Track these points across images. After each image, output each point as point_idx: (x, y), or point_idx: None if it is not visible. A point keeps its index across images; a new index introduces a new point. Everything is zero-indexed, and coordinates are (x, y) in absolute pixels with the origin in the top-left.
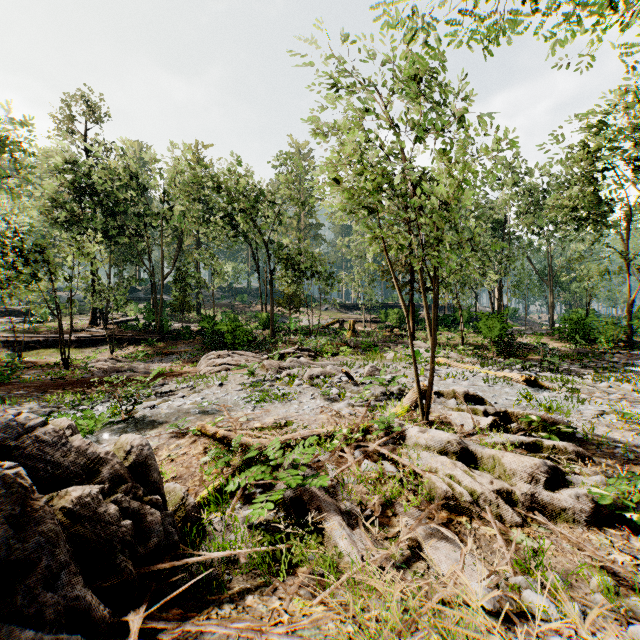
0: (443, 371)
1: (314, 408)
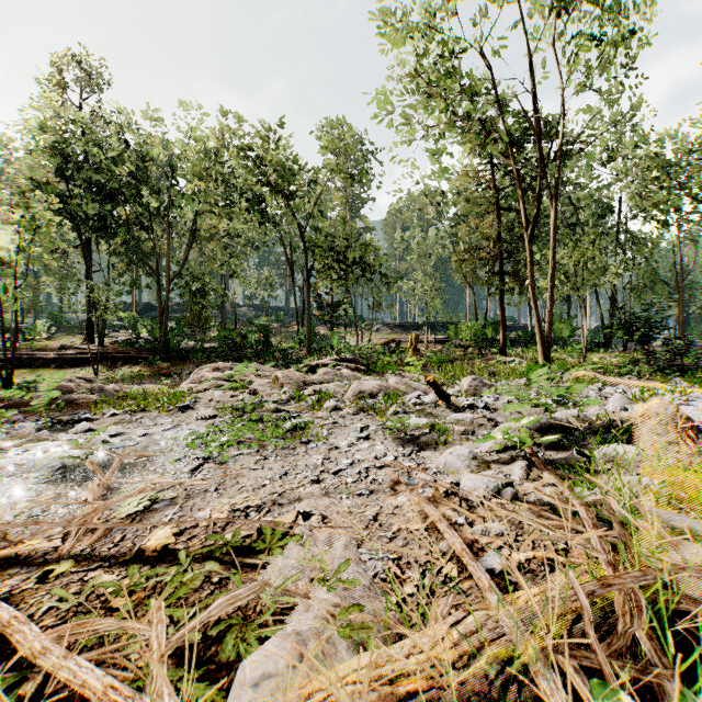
0: (608, 389)
1: (369, 467)
